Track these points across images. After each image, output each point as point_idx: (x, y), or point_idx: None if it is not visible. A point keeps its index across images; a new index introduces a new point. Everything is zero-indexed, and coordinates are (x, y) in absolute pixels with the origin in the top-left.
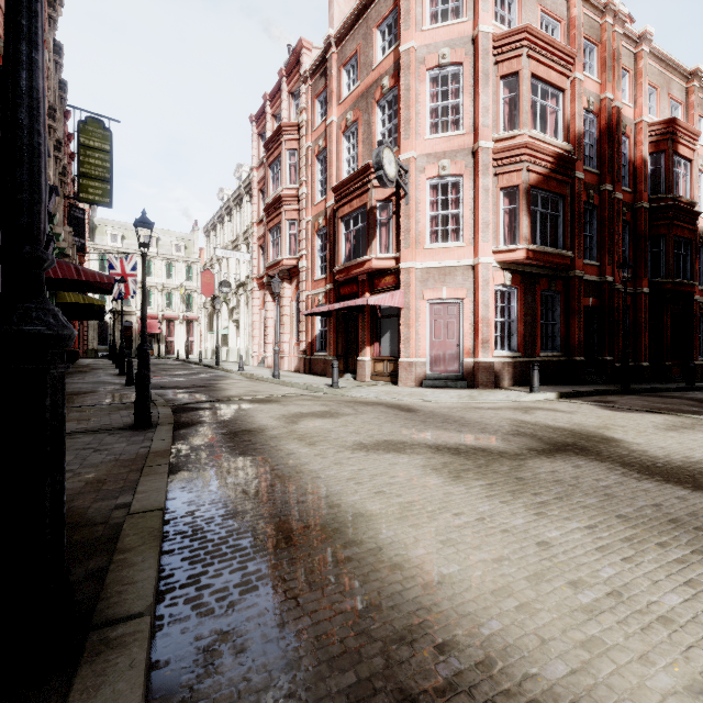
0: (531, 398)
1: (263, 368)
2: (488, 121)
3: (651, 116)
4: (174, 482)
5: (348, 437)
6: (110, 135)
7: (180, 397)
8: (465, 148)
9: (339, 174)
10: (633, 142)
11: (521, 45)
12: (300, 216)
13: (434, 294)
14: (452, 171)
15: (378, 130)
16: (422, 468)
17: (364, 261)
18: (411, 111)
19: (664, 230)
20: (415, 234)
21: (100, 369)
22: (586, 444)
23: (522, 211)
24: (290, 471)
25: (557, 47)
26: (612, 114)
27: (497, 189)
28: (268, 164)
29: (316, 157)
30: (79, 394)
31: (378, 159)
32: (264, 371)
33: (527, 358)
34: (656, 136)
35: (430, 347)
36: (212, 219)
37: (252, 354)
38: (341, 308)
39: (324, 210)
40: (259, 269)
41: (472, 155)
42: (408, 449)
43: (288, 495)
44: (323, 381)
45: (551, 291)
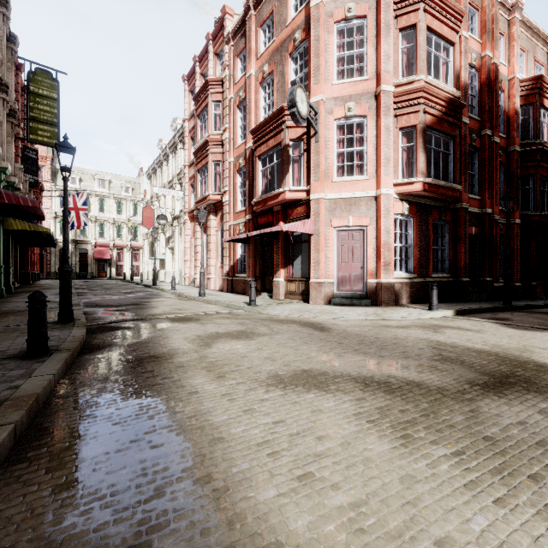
0: (431, 315)
1: (192, 287)
2: (389, 67)
3: (521, 75)
4: (17, 451)
5: (263, 366)
6: (57, 85)
7: (108, 315)
8: (368, 92)
9: (257, 119)
10: (507, 95)
11: (418, 0)
12: (224, 158)
13: (341, 222)
14: (356, 113)
15: (291, 79)
16: (355, 419)
17: (278, 194)
18: (320, 59)
19: (532, 170)
20: (324, 169)
21: (50, 289)
22: (526, 374)
23: (419, 148)
24: (184, 427)
25: (449, 5)
26: (491, 70)
27: (396, 129)
28: (197, 114)
29: (238, 107)
30: (10, 313)
31: (291, 97)
32: (193, 290)
33: (422, 279)
34: (525, 91)
35: (337, 269)
36: (153, 164)
37: (184, 275)
38: (258, 234)
39: (244, 151)
40: (190, 204)
41: (375, 98)
42: (331, 385)
43: (167, 487)
44: (242, 299)
45: (442, 221)
